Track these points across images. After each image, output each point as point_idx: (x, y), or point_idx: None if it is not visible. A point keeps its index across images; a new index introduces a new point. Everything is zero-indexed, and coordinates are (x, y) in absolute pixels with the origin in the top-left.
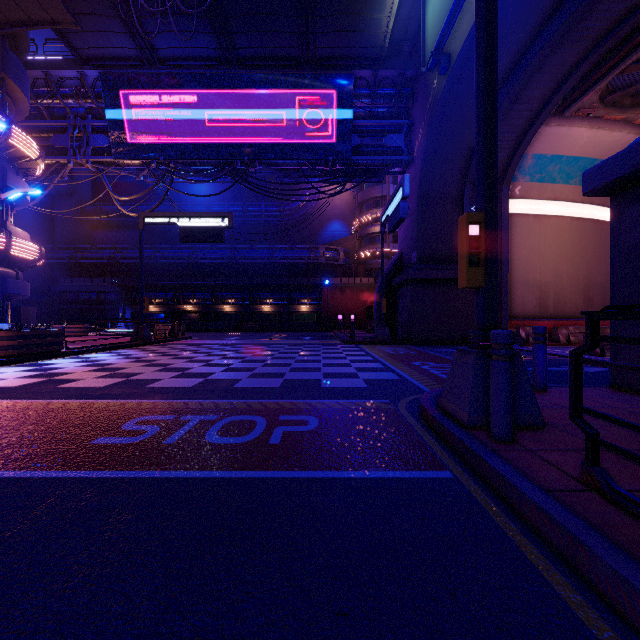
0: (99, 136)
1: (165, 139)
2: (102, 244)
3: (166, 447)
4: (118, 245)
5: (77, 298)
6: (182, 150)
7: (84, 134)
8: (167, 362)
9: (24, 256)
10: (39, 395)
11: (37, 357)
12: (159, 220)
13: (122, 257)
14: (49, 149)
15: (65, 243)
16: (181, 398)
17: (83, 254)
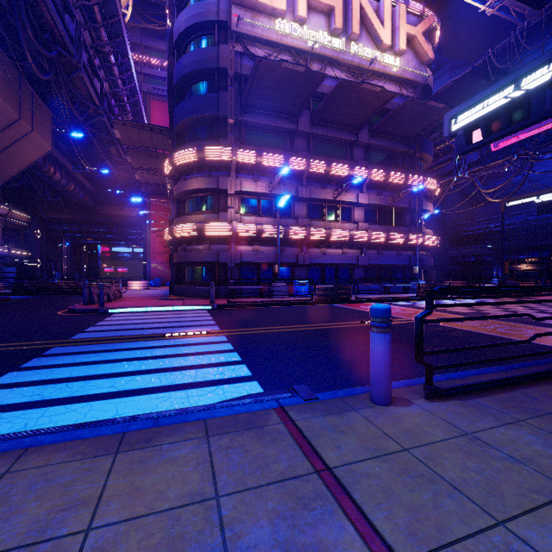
0: (472, 154)
1: (523, 136)
2: (479, 217)
3: (478, 328)
4: (491, 217)
5: (460, 261)
6: (540, 138)
7: (462, 157)
8: (510, 308)
9: (430, 244)
10: (438, 311)
11: (436, 298)
12: (517, 202)
13: (495, 226)
14: (442, 174)
15: (452, 222)
16: (499, 320)
17: (464, 228)
